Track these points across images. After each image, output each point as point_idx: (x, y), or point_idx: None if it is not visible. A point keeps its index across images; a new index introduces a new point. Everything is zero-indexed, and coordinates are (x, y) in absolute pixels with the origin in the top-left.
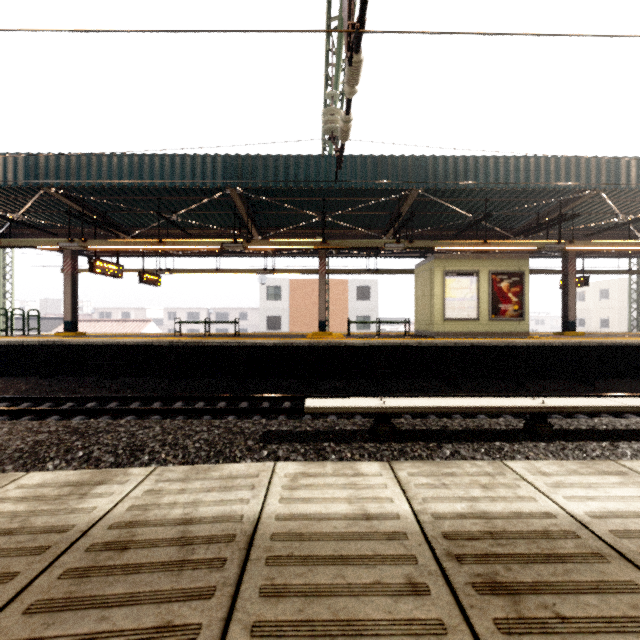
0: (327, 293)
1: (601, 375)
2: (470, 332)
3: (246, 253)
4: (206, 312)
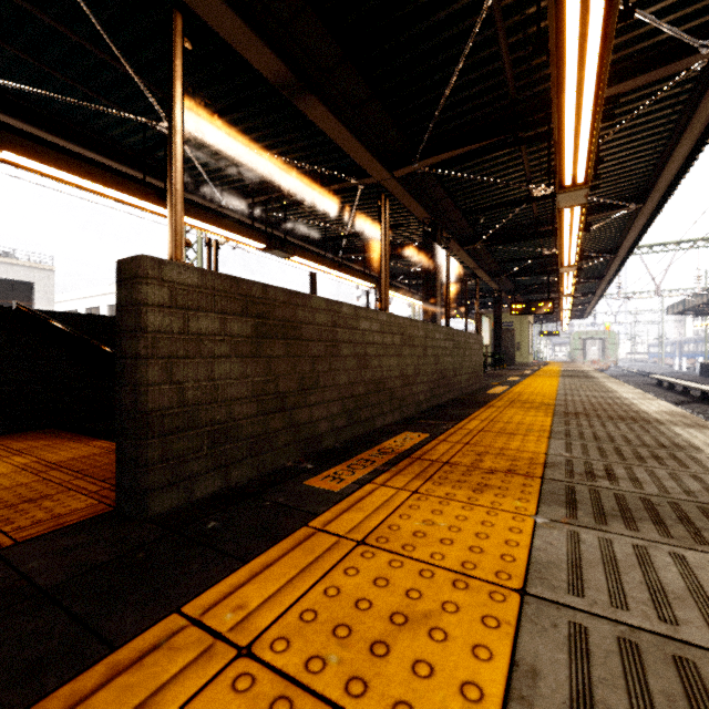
0: None
1: None
2: None
3: None
4: None
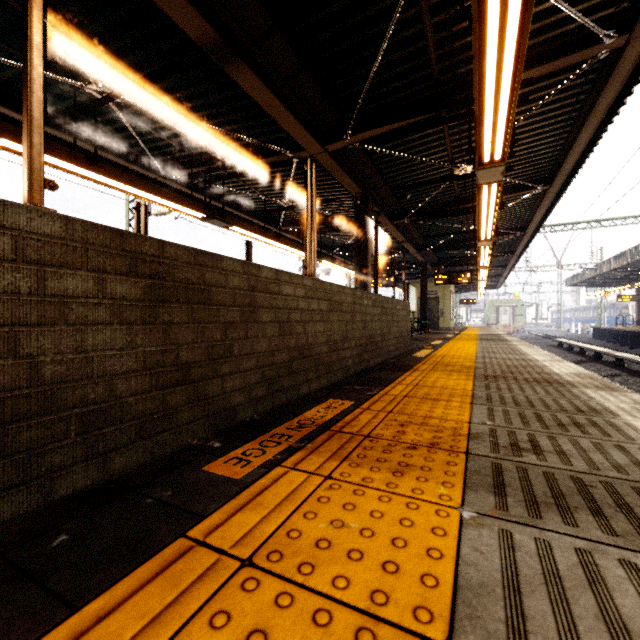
0: None
1: None
2: None
3: None
4: None
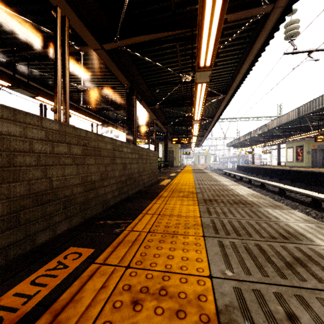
0: None
1: (289, 179)
2: (291, 166)
3: None
4: None
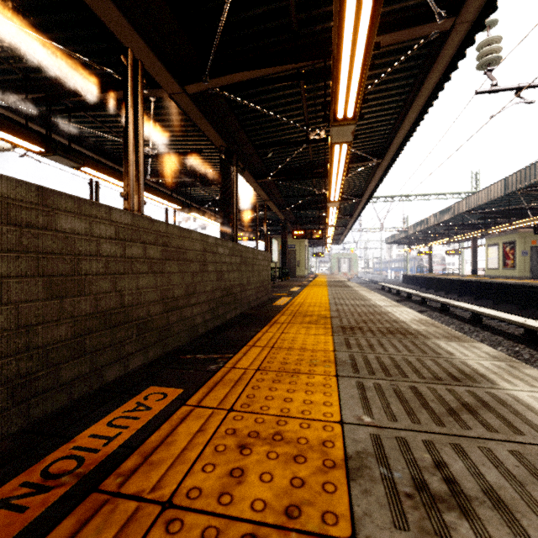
0: None
1: (490, 298)
2: (495, 275)
3: None
4: None
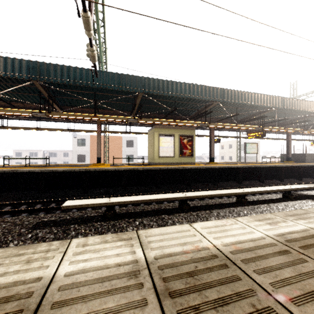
0: (107, 143)
1: (220, 180)
2: (170, 162)
3: (58, 119)
4: (42, 152)
